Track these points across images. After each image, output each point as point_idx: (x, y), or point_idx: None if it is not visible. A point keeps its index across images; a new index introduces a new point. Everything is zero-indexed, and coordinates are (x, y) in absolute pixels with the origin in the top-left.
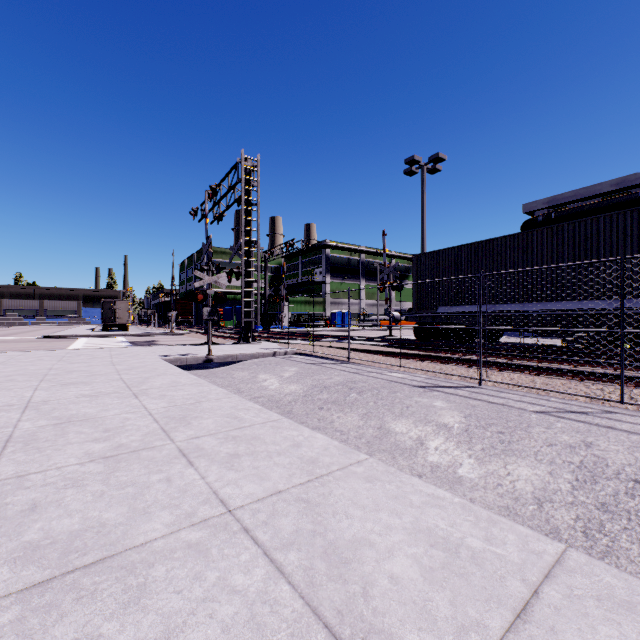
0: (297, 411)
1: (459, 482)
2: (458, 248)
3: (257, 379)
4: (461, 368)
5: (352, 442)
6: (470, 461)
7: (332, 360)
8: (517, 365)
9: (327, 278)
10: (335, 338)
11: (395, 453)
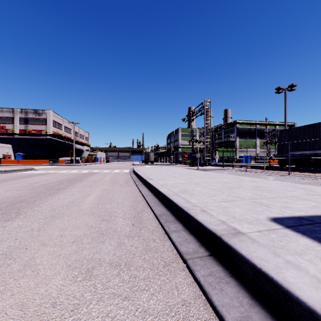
0: None
1: None
2: (298, 128)
3: None
4: (286, 172)
5: None
6: None
7: (240, 171)
8: (306, 170)
9: (237, 139)
10: (241, 166)
11: None
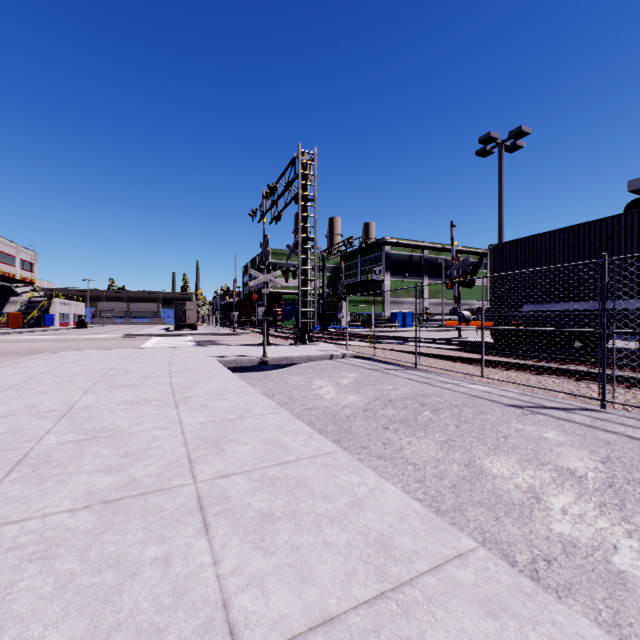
0: (356, 430)
1: (622, 584)
2: (550, 234)
3: (312, 386)
4: (567, 382)
5: (431, 484)
6: (632, 544)
7: (395, 365)
8: None
9: (387, 276)
10: (397, 340)
11: (497, 510)
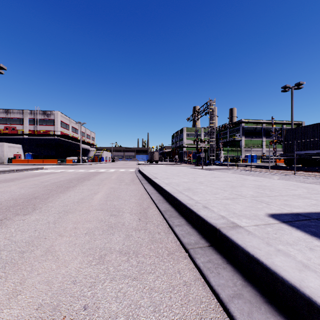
0: None
1: None
2: (304, 127)
3: None
4: (292, 171)
5: None
6: None
7: (245, 170)
8: (312, 170)
9: (242, 138)
10: (246, 165)
11: None
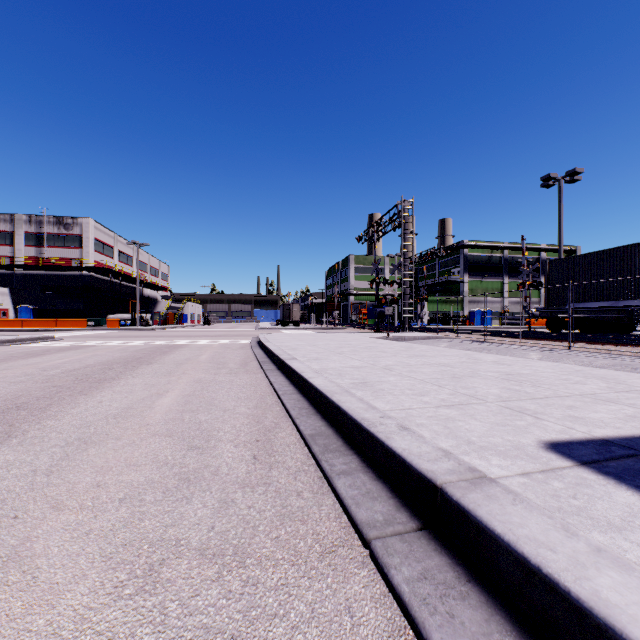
0: None
1: None
2: (585, 255)
3: None
4: (564, 343)
5: None
6: None
7: (472, 341)
8: (603, 340)
9: (465, 277)
10: (474, 331)
11: None
